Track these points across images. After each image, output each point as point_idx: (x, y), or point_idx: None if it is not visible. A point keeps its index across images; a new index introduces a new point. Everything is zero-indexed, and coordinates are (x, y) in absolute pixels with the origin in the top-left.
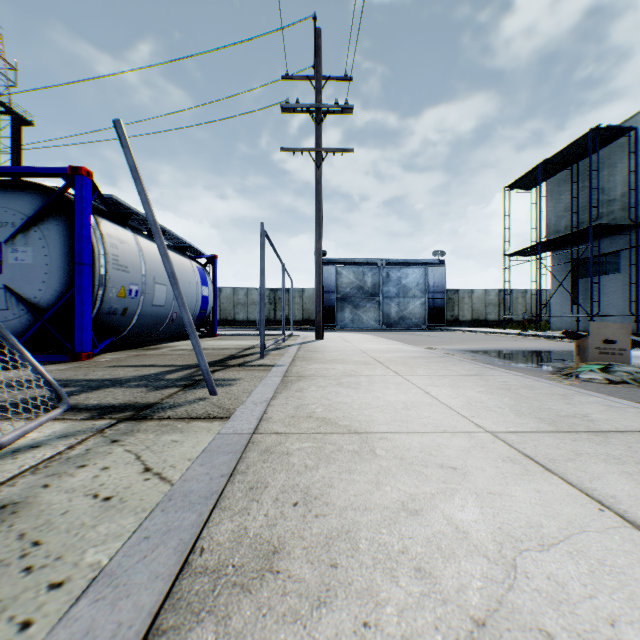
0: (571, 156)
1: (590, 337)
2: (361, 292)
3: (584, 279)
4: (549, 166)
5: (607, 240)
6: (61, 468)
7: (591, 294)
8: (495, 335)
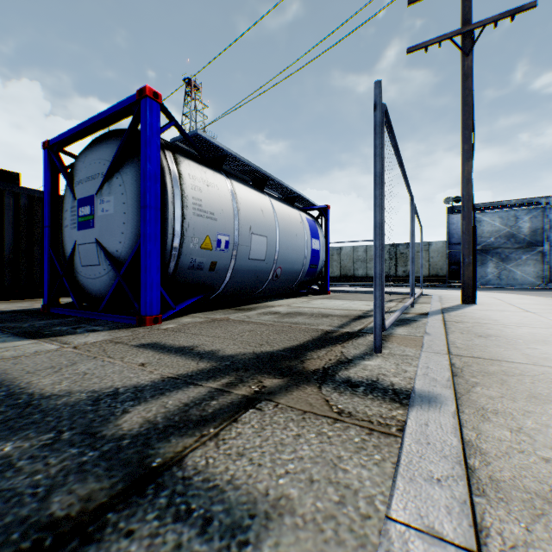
0: None
1: None
2: (511, 241)
3: None
4: None
5: None
6: None
7: None
8: None
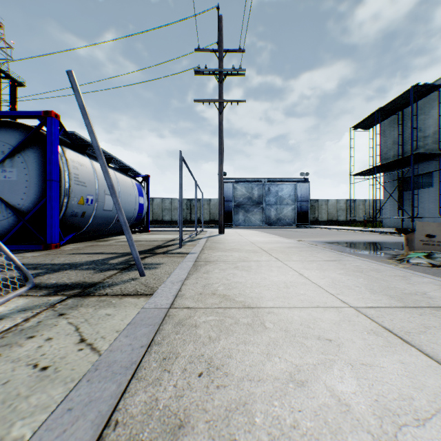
0: (398, 105)
1: (416, 233)
2: (250, 201)
3: (407, 192)
4: (382, 113)
5: (423, 164)
6: (14, 339)
7: (412, 202)
8: (344, 231)
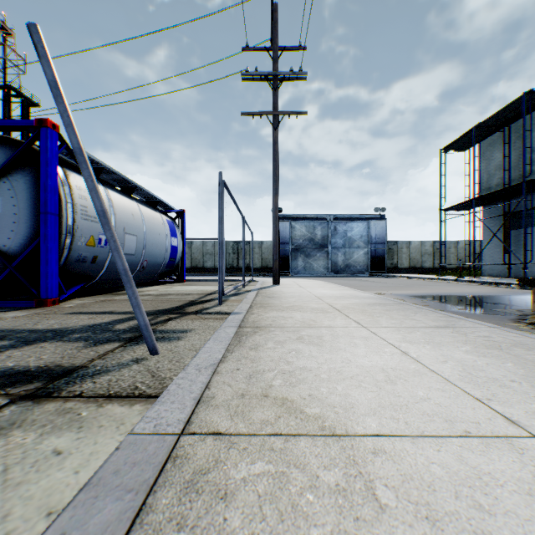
0: (503, 119)
1: None
2: (312, 243)
3: (515, 230)
4: (482, 129)
5: None
6: None
7: (524, 244)
8: (433, 281)
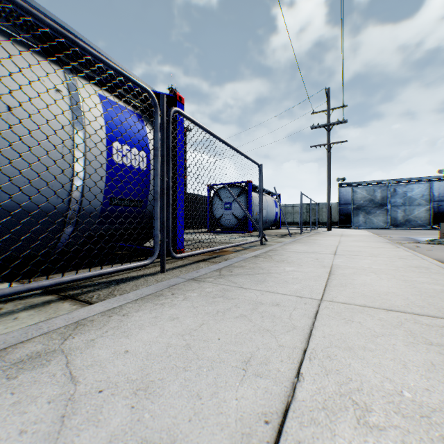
0: None
1: (440, 229)
2: (371, 203)
3: None
4: None
5: None
6: (276, 239)
7: None
8: None
